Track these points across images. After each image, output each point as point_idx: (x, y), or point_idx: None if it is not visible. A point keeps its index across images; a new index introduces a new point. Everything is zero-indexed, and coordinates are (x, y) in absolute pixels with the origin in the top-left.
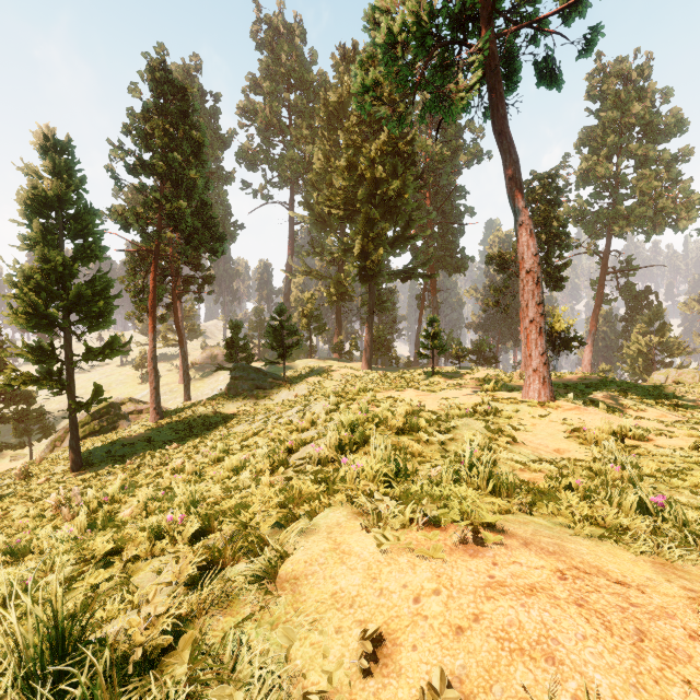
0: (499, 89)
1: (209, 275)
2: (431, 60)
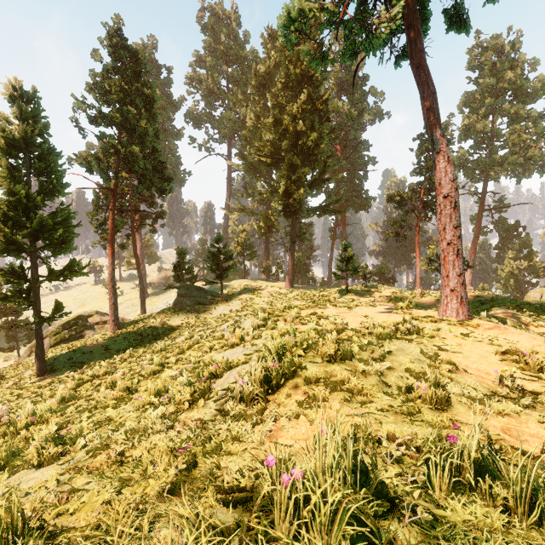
0: (417, 25)
1: (161, 211)
2: None
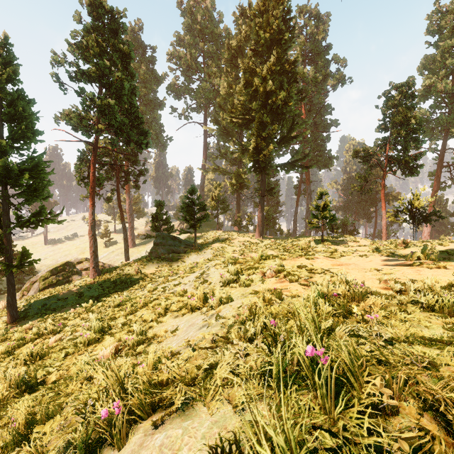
0: None
1: (144, 169)
2: None
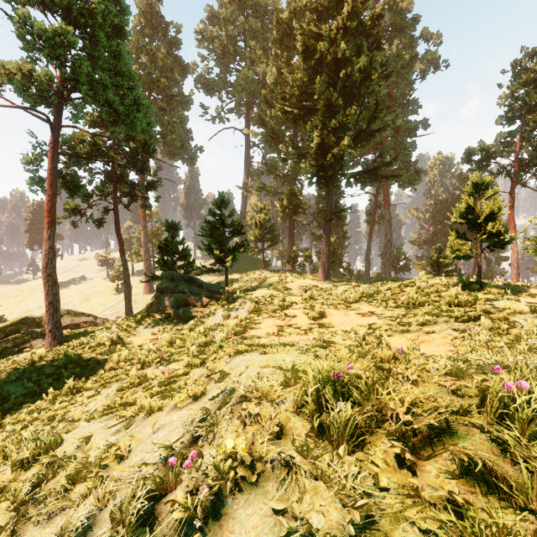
0: None
1: (156, 180)
2: None
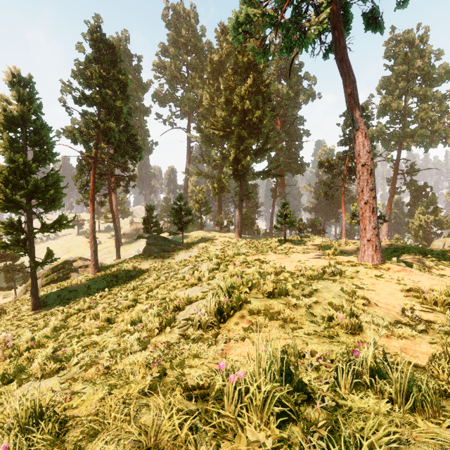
0: (340, 27)
1: (133, 174)
2: (289, 4)
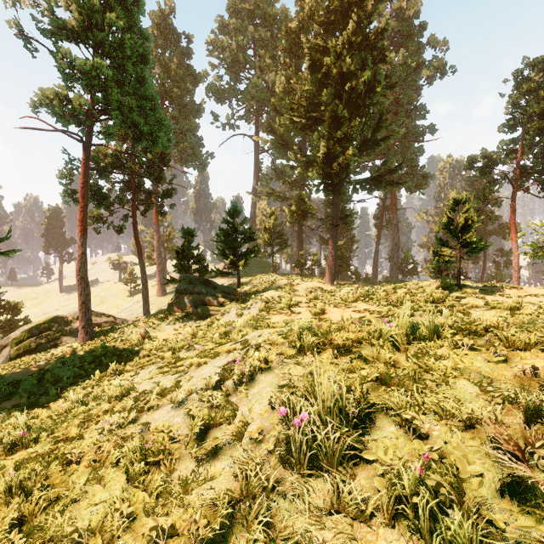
0: None
1: (171, 188)
2: None
